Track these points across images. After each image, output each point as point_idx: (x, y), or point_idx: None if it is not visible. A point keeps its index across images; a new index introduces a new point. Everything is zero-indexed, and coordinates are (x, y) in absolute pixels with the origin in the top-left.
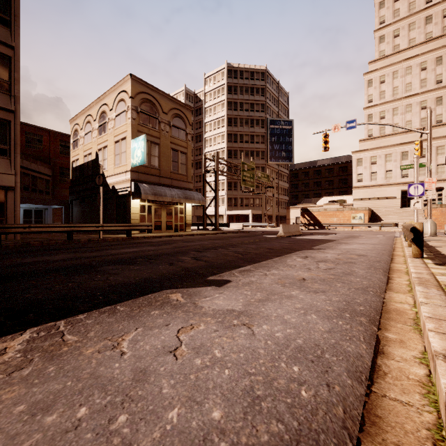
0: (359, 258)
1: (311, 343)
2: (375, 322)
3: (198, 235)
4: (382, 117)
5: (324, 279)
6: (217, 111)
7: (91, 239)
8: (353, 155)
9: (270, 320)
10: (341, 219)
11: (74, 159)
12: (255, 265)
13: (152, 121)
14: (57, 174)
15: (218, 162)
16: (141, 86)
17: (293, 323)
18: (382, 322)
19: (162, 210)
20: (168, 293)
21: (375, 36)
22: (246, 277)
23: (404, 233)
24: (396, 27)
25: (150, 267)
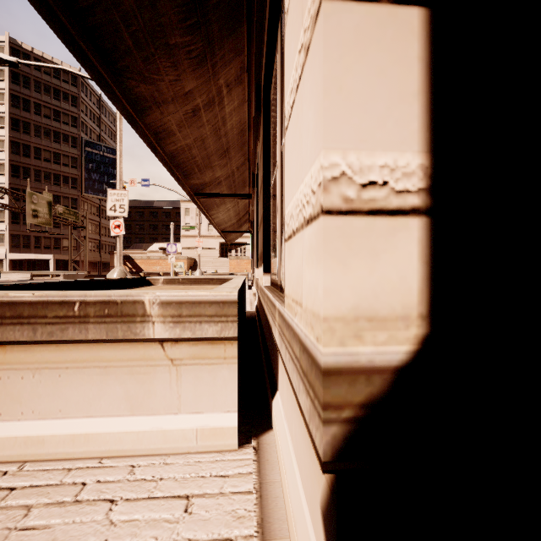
0: None
1: None
2: None
3: None
4: None
5: None
6: None
7: None
8: (182, 204)
9: None
10: (164, 267)
11: None
12: None
13: None
14: None
15: None
16: None
17: None
18: None
19: None
20: None
21: None
22: None
23: None
24: None
25: None
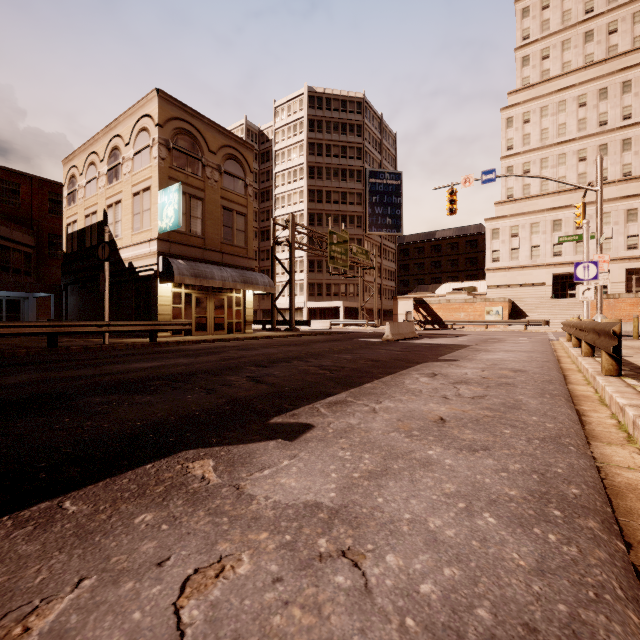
0: (516, 375)
1: (515, 620)
2: (612, 525)
3: (264, 338)
4: (526, 171)
5: (477, 420)
6: (293, 157)
7: (89, 346)
8: (487, 224)
9: (401, 537)
10: (471, 314)
11: (69, 222)
12: (354, 391)
13: (193, 164)
14: (44, 244)
15: (294, 230)
16: (174, 109)
17: (451, 542)
18: (623, 523)
19: (208, 300)
20: (189, 460)
21: (517, 56)
22: (340, 416)
23: (578, 335)
24: (546, 45)
25: (170, 399)
